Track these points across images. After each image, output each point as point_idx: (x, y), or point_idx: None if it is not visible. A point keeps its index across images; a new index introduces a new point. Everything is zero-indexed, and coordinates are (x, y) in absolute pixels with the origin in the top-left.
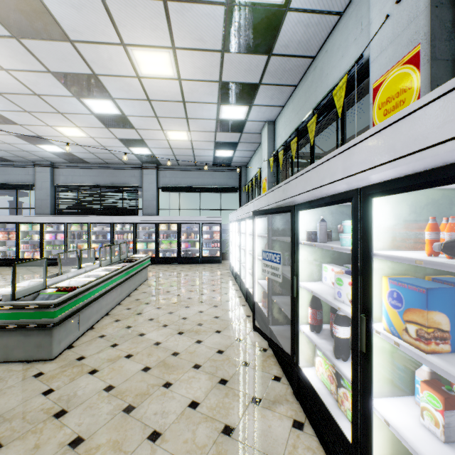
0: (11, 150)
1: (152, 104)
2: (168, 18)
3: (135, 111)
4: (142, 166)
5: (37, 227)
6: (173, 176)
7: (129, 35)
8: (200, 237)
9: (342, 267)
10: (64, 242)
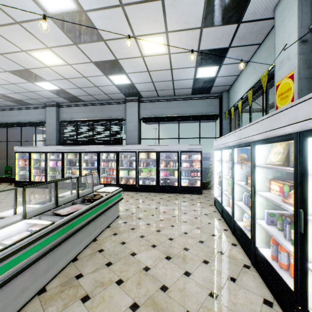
0: (21, 92)
1: None
2: None
3: None
4: (125, 99)
5: (43, 155)
6: (152, 107)
7: None
8: (178, 166)
9: None
10: (61, 169)
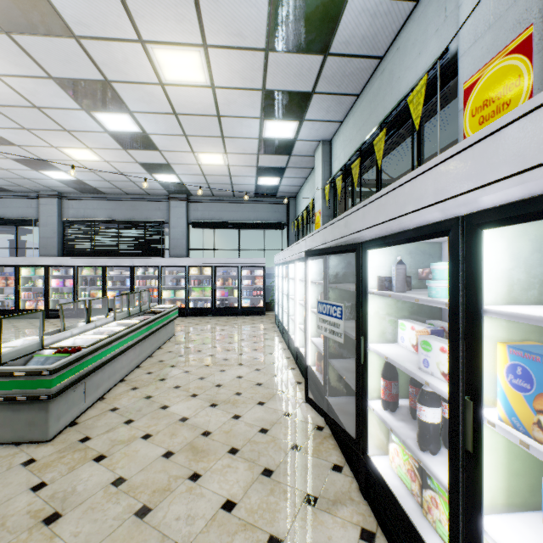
0: (8, 177)
1: (179, 119)
2: (198, 5)
3: (159, 129)
4: (169, 196)
5: (41, 271)
6: (206, 209)
7: (148, 29)
8: (239, 284)
9: (426, 325)
10: (74, 290)
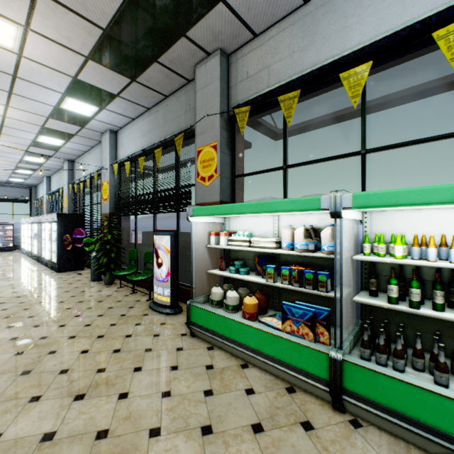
0: None
1: None
2: None
3: None
4: None
5: None
6: None
7: None
8: None
9: None
10: None
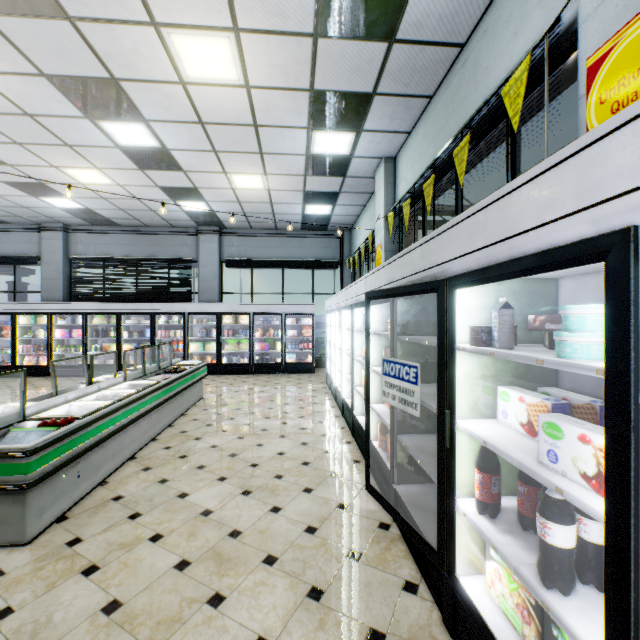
0: (3, 205)
1: (207, 129)
2: None
3: (182, 143)
4: (198, 229)
5: (43, 319)
6: (242, 245)
7: (162, 7)
8: (282, 335)
9: (541, 395)
10: (82, 342)
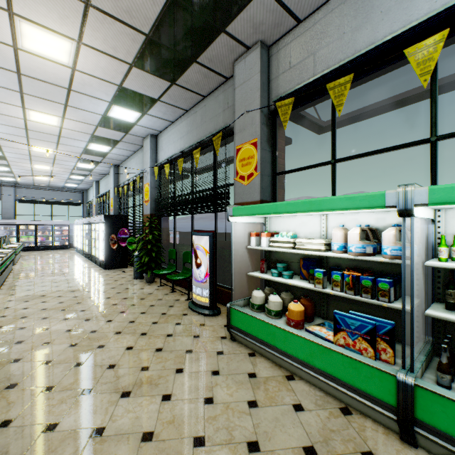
0: None
1: (33, 171)
2: (54, 164)
3: (20, 171)
4: (1, 184)
5: None
6: (29, 193)
7: (35, 164)
8: (53, 233)
9: None
10: None
